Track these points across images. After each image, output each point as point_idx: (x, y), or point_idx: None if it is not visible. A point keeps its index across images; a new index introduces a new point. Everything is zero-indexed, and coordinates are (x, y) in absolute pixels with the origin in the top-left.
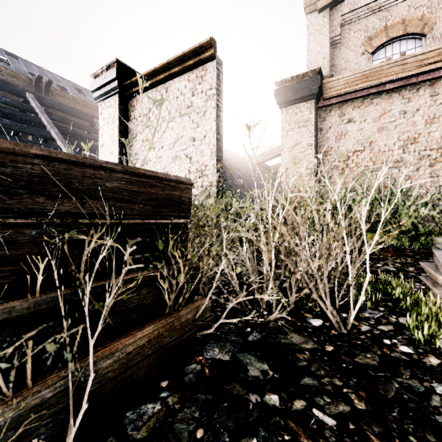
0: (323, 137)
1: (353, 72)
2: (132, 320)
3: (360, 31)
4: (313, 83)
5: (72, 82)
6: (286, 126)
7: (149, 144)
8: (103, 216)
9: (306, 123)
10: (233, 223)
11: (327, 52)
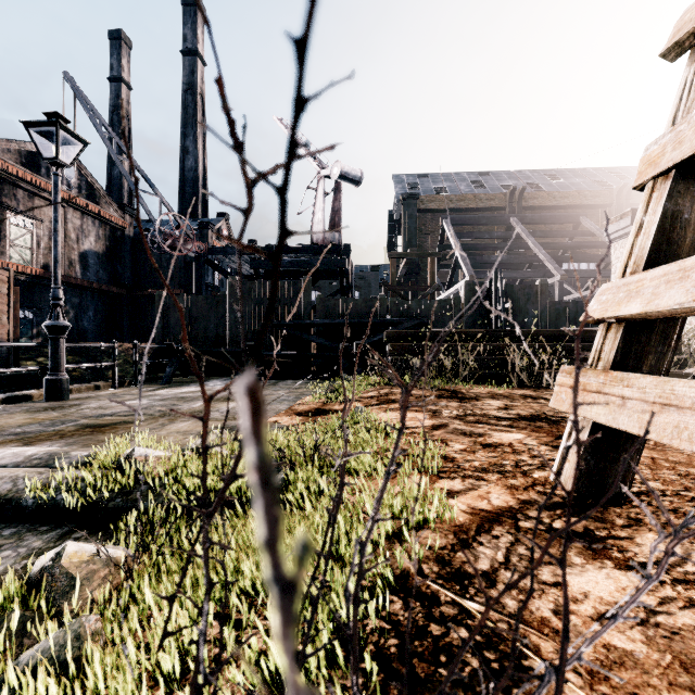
0: None
1: None
2: None
3: None
4: None
5: (542, 170)
6: None
7: None
8: None
9: None
10: None
11: None
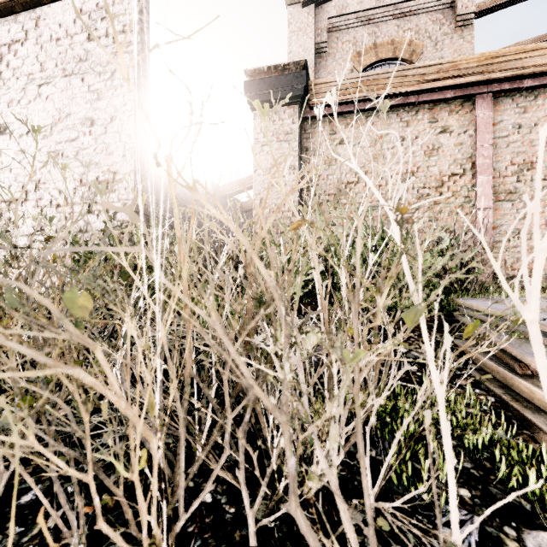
0: (309, 160)
1: (346, 76)
2: None
3: (349, 43)
4: (297, 81)
5: None
6: (261, 138)
7: (0, 125)
8: None
9: (288, 136)
10: None
11: (311, 59)
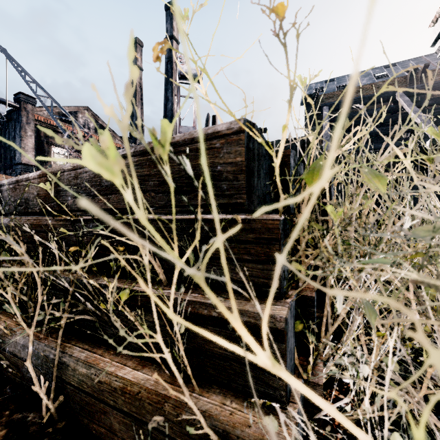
0: None
1: None
2: (137, 347)
3: None
4: None
5: None
6: None
7: None
8: (123, 211)
9: None
10: None
11: None
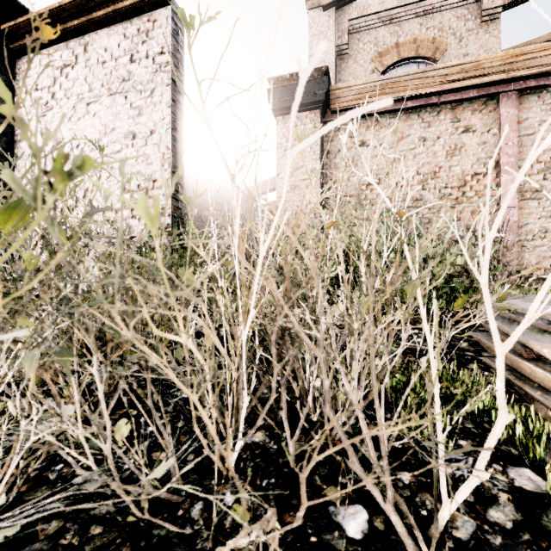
0: (331, 163)
1: (367, 80)
2: None
3: (370, 44)
4: (318, 87)
5: None
6: (284, 143)
7: (54, 140)
8: None
9: None
10: (121, 270)
11: (332, 62)
